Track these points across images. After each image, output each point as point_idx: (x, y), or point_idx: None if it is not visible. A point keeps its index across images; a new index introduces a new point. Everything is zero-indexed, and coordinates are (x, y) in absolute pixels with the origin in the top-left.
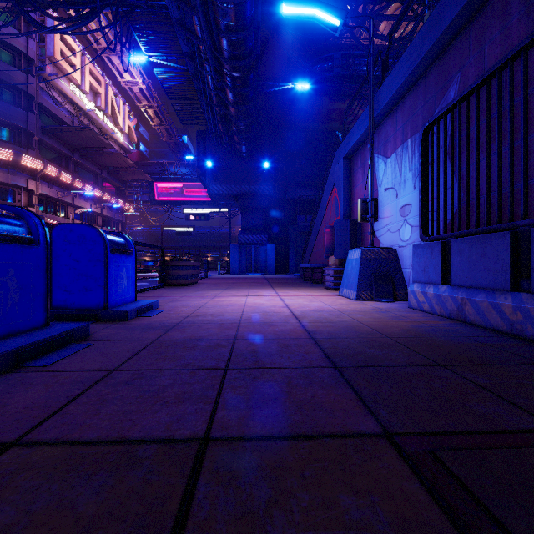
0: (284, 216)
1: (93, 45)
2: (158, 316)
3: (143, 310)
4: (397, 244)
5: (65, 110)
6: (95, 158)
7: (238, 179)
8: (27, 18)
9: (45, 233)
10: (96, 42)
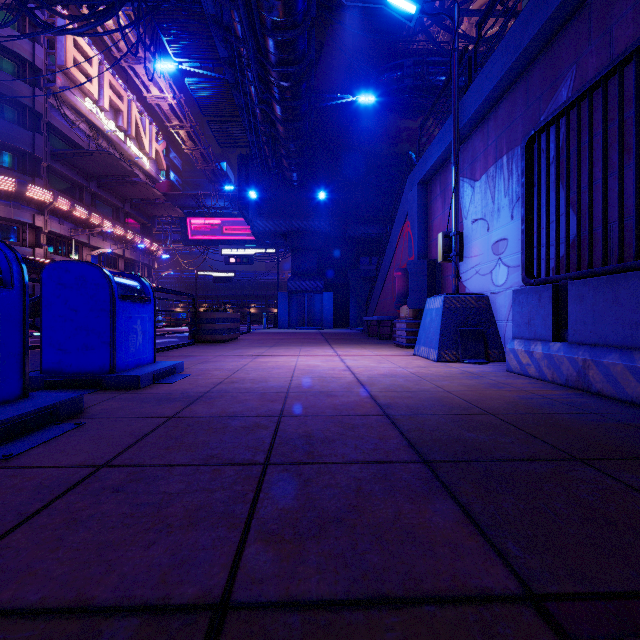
0: (344, 258)
1: (114, 52)
2: (181, 383)
3: (162, 375)
4: (489, 289)
5: (79, 131)
6: (116, 189)
7: (287, 213)
8: (31, 17)
9: (22, 271)
10: (117, 49)
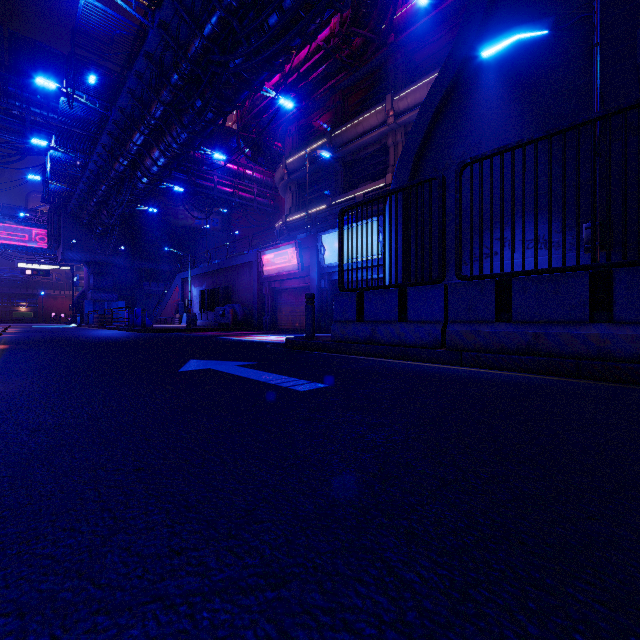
0: (131, 280)
1: None
2: None
3: None
4: (197, 311)
5: None
6: None
7: (93, 251)
8: None
9: None
10: None
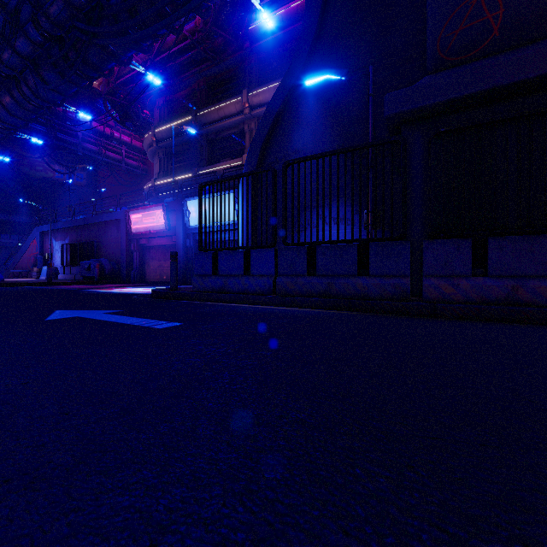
0: None
1: None
2: None
3: None
4: (59, 265)
5: None
6: None
7: None
8: None
9: None
10: None
